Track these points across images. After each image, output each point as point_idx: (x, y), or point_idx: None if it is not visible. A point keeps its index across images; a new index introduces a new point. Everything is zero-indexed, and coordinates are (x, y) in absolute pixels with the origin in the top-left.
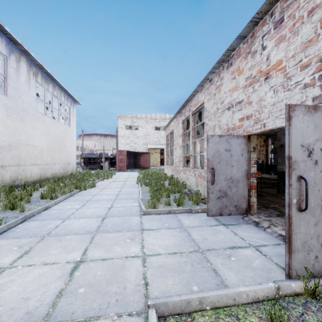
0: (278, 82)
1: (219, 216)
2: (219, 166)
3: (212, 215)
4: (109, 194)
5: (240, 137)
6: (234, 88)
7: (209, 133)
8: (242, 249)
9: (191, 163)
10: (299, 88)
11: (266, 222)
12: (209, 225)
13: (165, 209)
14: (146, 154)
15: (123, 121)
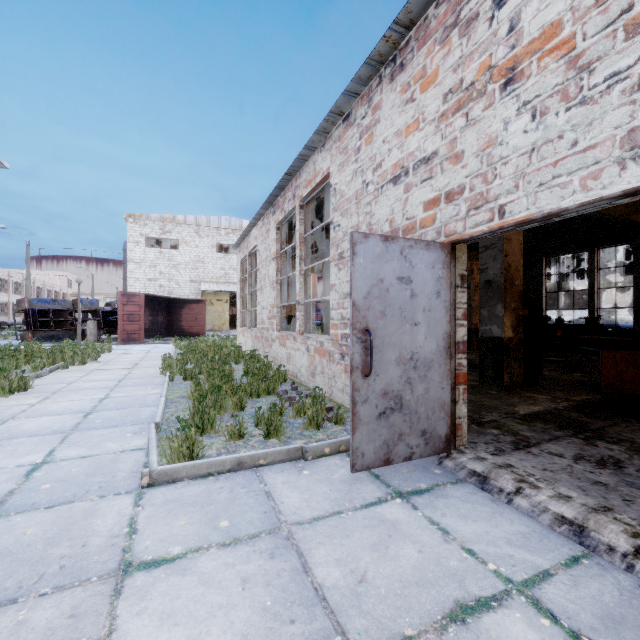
0: (547, 85)
1: (384, 465)
2: (384, 325)
3: (365, 465)
4: (62, 411)
5: (434, 246)
6: (410, 125)
7: (342, 247)
8: (493, 617)
9: (299, 322)
10: (623, 91)
11: (505, 472)
12: (360, 505)
13: (225, 458)
14: (195, 304)
15: (139, 227)
